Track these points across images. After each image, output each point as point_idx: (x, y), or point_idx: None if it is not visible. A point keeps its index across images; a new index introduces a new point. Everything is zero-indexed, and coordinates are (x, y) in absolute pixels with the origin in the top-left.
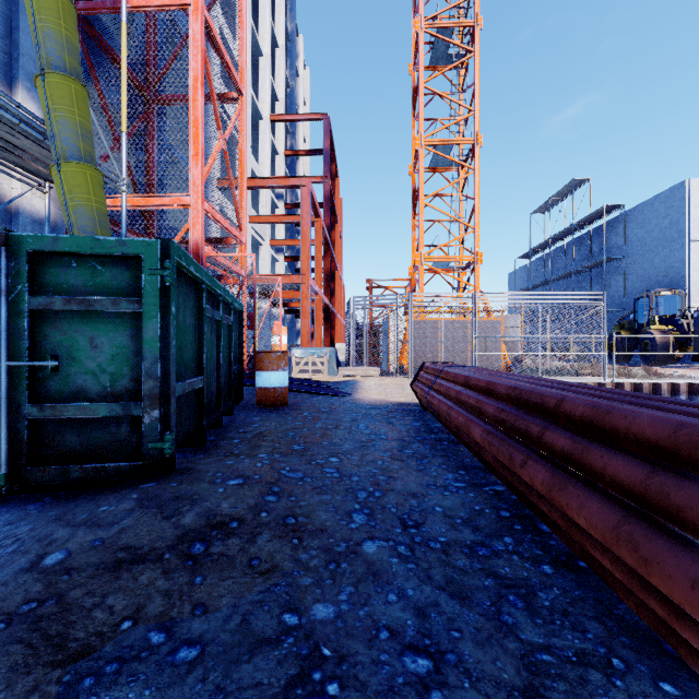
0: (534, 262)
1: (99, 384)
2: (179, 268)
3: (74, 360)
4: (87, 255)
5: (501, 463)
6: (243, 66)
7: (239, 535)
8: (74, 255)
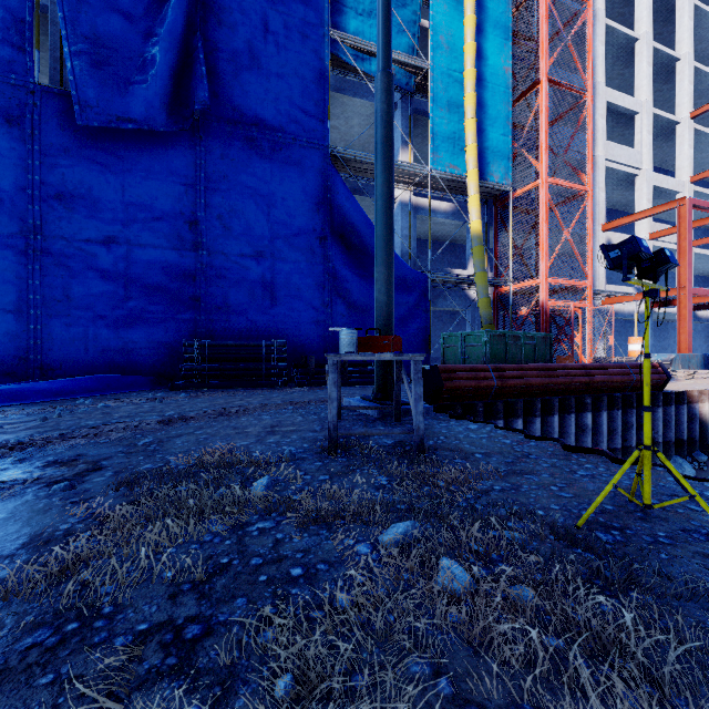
0: None
1: (475, 362)
2: (494, 334)
3: (471, 357)
4: (473, 335)
5: None
6: (588, 172)
7: None
8: (471, 335)
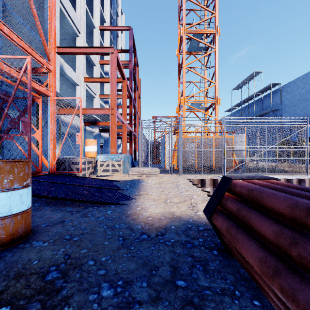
0: (233, 113)
1: None
2: None
3: None
4: None
5: None
6: None
7: None
8: None
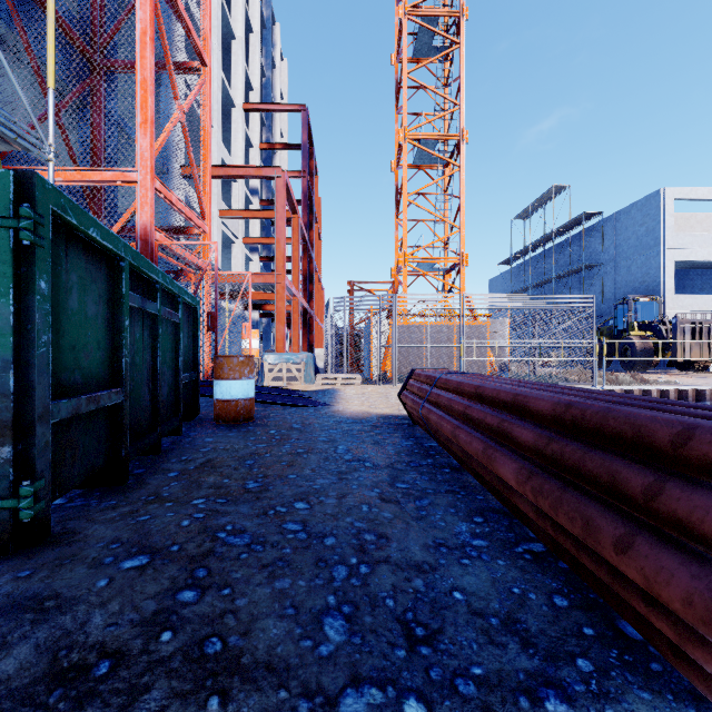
0: (515, 268)
1: None
2: (70, 229)
3: None
4: None
5: (551, 520)
6: (206, 31)
7: (104, 699)
8: None
